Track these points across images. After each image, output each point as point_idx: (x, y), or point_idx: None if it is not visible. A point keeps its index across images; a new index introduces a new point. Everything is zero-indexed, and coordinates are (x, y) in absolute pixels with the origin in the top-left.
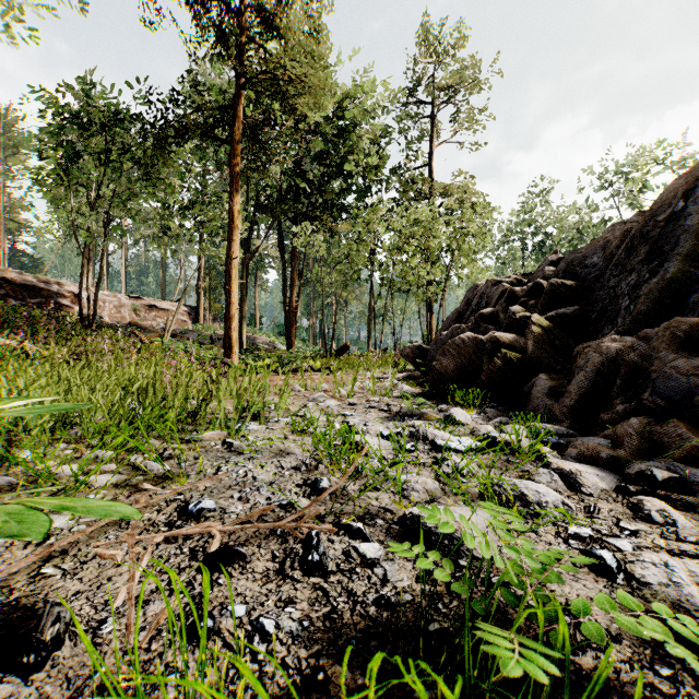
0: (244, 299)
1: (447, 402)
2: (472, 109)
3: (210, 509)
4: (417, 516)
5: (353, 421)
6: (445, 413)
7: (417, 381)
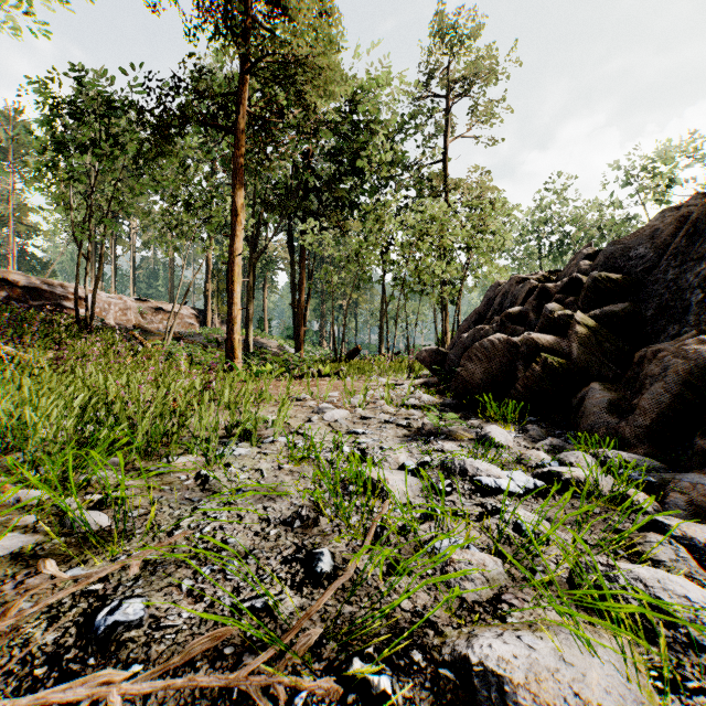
0: (250, 301)
1: (475, 415)
2: (489, 102)
3: (130, 623)
4: (496, 674)
5: (366, 441)
6: (476, 430)
7: (437, 389)
